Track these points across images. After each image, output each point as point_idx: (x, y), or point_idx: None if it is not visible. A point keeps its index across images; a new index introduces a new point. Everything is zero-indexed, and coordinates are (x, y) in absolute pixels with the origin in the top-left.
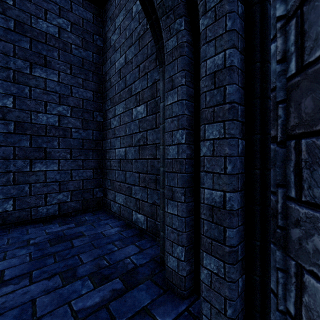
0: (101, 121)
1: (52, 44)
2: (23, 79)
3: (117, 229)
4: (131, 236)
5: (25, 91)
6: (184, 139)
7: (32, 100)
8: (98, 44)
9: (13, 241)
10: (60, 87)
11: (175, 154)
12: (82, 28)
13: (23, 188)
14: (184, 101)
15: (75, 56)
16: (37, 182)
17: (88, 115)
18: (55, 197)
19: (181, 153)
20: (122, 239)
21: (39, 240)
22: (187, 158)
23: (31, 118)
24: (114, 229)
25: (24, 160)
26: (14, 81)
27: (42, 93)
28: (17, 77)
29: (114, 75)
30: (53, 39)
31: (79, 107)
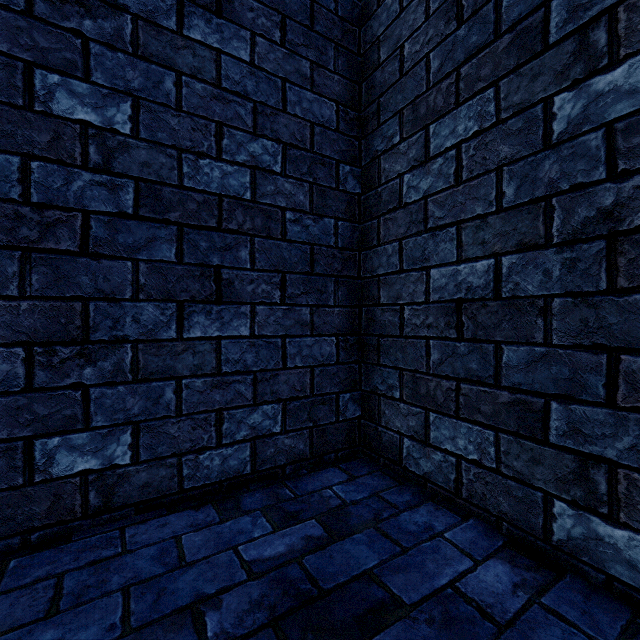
0: (356, 194)
1: None
2: (160, 48)
3: (507, 575)
4: None
5: (165, 86)
6: None
7: (183, 116)
8: None
9: (144, 608)
10: (256, 83)
11: None
12: None
13: (159, 394)
14: None
15: None
16: (196, 373)
17: (324, 173)
18: (242, 419)
19: None
20: None
21: (236, 615)
22: None
23: (180, 171)
24: (494, 574)
25: (163, 305)
26: (134, 52)
27: (210, 97)
28: (142, 38)
29: (422, 26)
30: None
31: (302, 146)
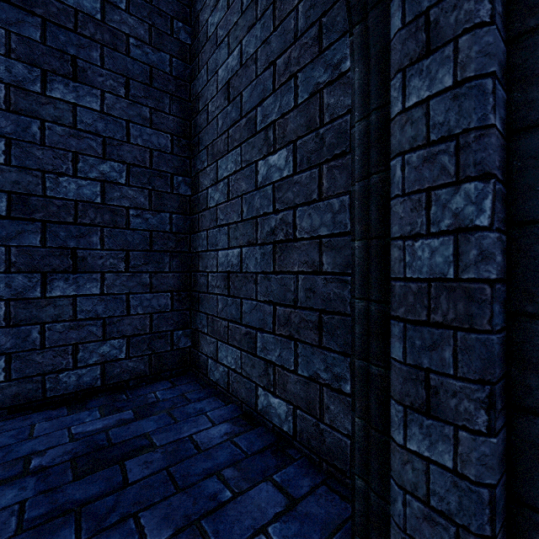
0: (188, 195)
1: (88, 34)
2: (28, 105)
3: (225, 429)
4: (258, 453)
5: (32, 130)
6: (486, 214)
7: (46, 149)
8: (182, 39)
9: None
10: (106, 124)
11: (442, 266)
12: (149, 5)
13: (27, 334)
14: (486, 80)
15: (136, 61)
16: (57, 320)
17: (161, 183)
18: (94, 350)
19: (474, 263)
20: (239, 462)
21: (52, 458)
22: (497, 278)
23: (44, 186)
24: (219, 429)
25: (30, 275)
26: (7, 108)
27: (68, 135)
28: (14, 99)
29: (215, 96)
30: (91, 23)
31: (143, 165)
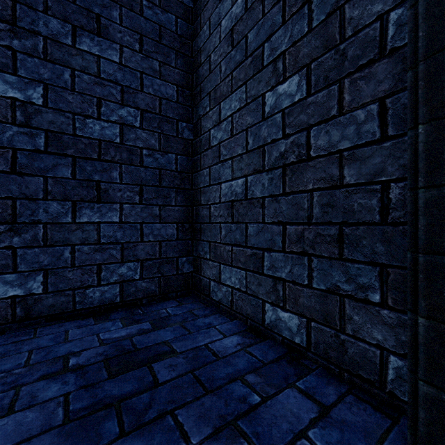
0: (190, 139)
1: None
2: (61, 55)
3: (237, 340)
4: (274, 362)
5: (64, 77)
6: None
7: (76, 94)
8: (185, 2)
9: (38, 357)
10: (123, 74)
11: None
12: None
13: (60, 253)
14: None
15: (148, 20)
16: (84, 242)
17: (168, 127)
18: (114, 270)
19: None
20: (258, 369)
21: (87, 358)
22: None
23: (74, 126)
24: (231, 340)
25: (63, 203)
26: (45, 58)
27: (93, 83)
28: (50, 50)
29: (218, 46)
30: None
31: (154, 111)
